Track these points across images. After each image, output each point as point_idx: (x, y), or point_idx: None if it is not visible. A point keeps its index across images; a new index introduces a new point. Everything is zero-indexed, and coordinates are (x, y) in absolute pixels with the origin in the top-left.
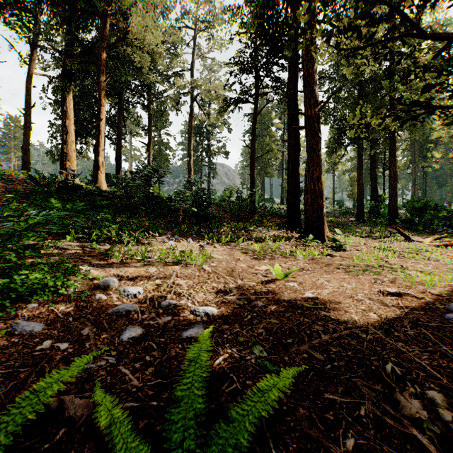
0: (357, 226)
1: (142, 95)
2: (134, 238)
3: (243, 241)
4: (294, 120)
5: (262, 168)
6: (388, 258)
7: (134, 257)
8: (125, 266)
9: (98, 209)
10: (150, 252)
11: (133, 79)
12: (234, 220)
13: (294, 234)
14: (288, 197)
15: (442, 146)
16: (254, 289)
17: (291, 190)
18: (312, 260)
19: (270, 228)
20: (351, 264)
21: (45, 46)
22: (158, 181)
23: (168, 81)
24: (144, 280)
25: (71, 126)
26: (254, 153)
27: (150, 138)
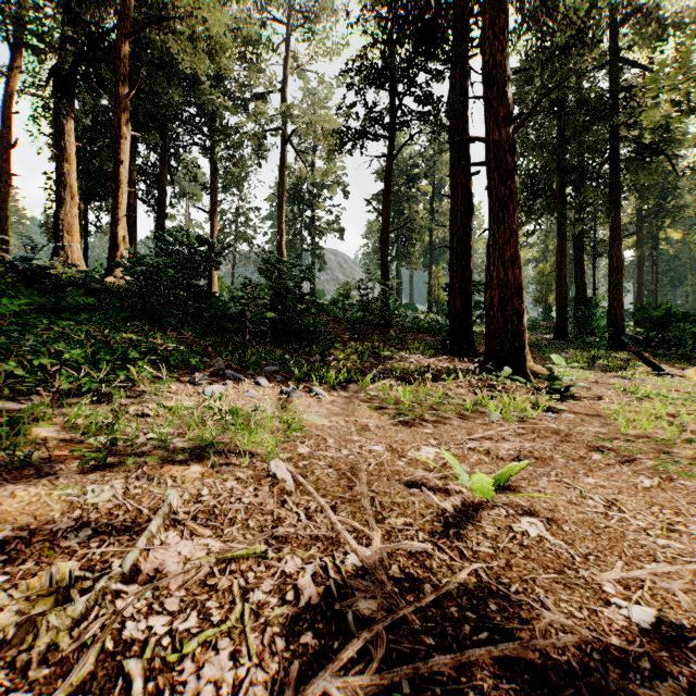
0: (561, 349)
1: (201, 130)
2: (122, 380)
3: (372, 380)
4: (461, 158)
5: (398, 254)
6: (669, 416)
7: (84, 440)
8: (15, 481)
9: (66, 313)
10: (146, 416)
11: (186, 104)
12: (354, 338)
13: (465, 364)
14: (451, 296)
15: (678, 222)
16: (428, 571)
17: (457, 283)
18: (522, 422)
19: (420, 354)
20: (611, 433)
21: (36, 46)
22: (205, 260)
23: (245, 109)
24: (22, 560)
25: (72, 176)
26: (388, 223)
27: (214, 202)
